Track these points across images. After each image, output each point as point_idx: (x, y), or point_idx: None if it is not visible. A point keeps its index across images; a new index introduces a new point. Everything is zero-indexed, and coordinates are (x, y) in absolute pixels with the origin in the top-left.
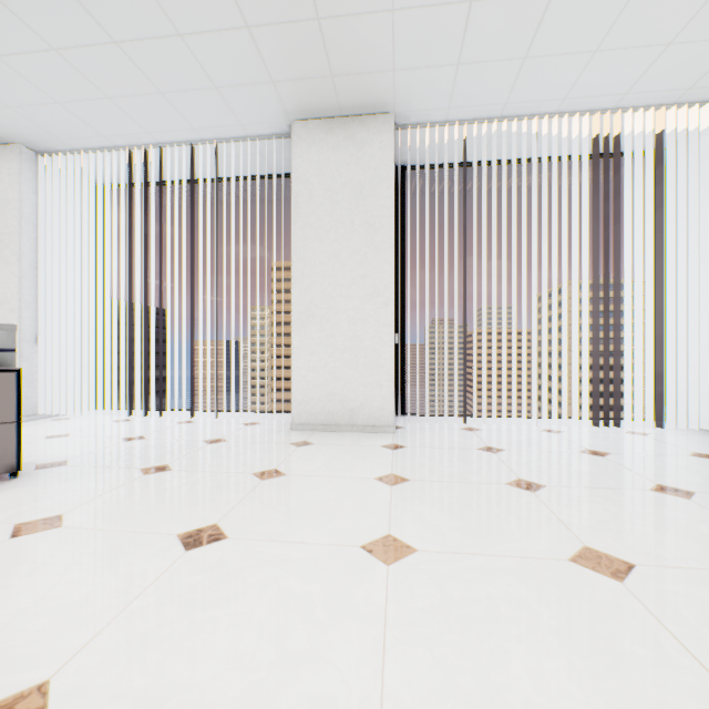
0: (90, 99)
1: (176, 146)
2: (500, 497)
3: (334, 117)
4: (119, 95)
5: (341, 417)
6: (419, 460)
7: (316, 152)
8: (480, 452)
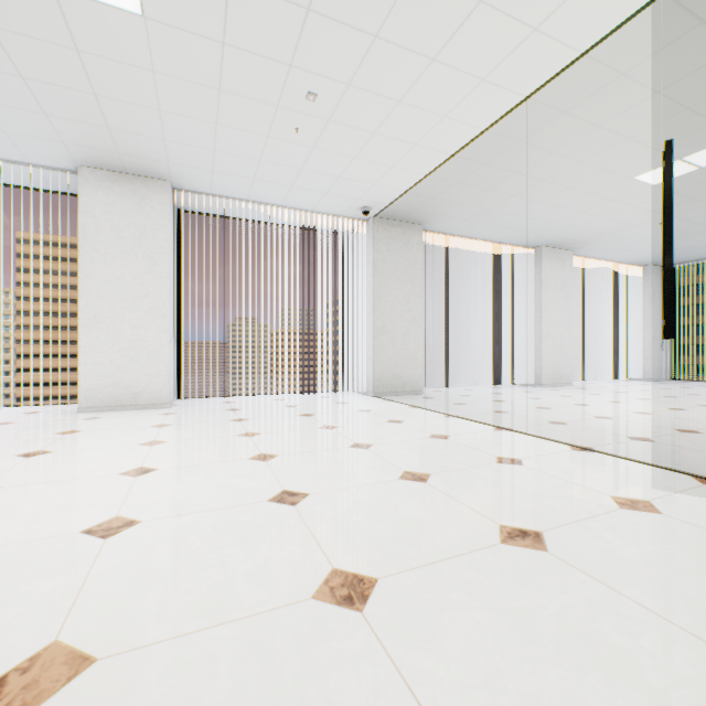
0: None
1: None
2: (222, 425)
3: (120, 172)
4: None
5: (127, 399)
6: (184, 417)
7: (103, 195)
8: (226, 411)
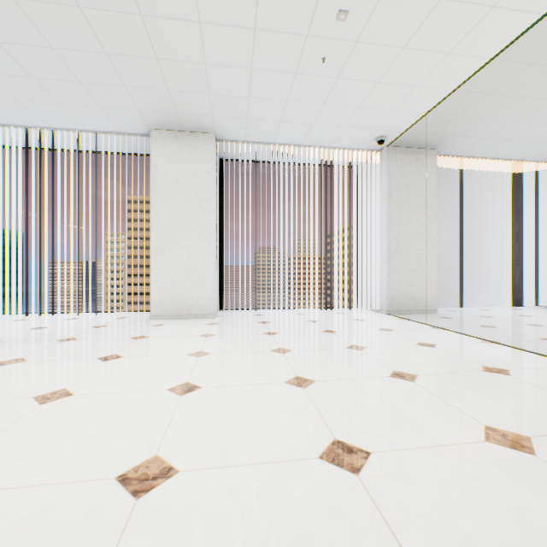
0: (3, 99)
1: (65, 131)
2: (256, 338)
3: (178, 131)
4: (27, 100)
5: (183, 310)
6: (224, 328)
7: (167, 150)
8: (258, 323)
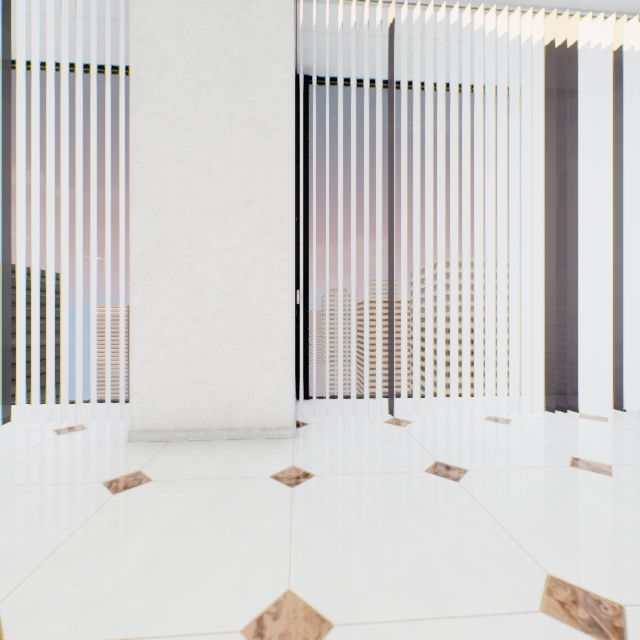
0: None
1: None
2: None
3: None
4: None
5: (213, 416)
6: (340, 519)
7: (171, 1)
8: (434, 480)
